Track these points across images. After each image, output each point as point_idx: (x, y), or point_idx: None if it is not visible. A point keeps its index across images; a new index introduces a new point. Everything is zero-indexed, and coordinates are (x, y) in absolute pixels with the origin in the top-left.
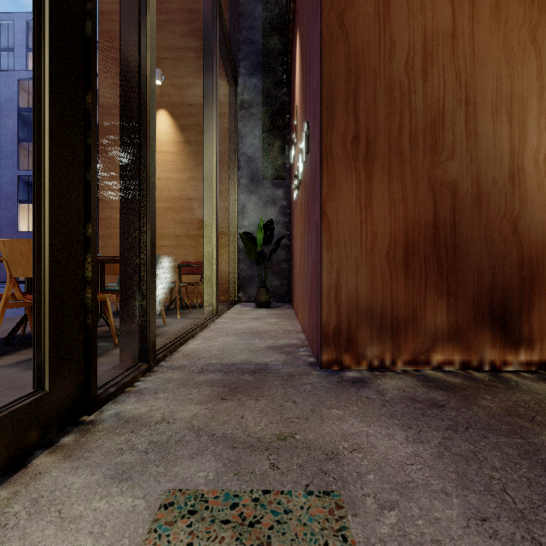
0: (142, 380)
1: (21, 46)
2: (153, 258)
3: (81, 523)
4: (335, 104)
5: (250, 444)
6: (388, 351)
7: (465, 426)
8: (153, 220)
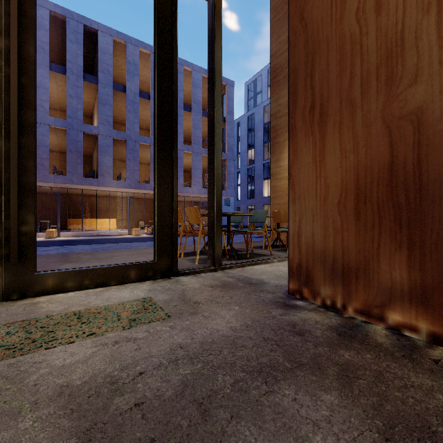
0: (206, 273)
1: (265, 87)
2: (219, 214)
3: (132, 293)
4: (297, 87)
5: (184, 299)
6: (339, 294)
7: (277, 344)
8: (219, 194)
